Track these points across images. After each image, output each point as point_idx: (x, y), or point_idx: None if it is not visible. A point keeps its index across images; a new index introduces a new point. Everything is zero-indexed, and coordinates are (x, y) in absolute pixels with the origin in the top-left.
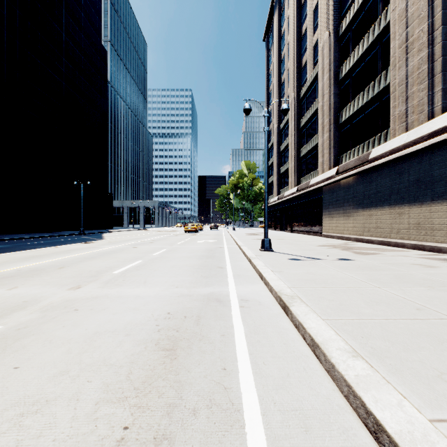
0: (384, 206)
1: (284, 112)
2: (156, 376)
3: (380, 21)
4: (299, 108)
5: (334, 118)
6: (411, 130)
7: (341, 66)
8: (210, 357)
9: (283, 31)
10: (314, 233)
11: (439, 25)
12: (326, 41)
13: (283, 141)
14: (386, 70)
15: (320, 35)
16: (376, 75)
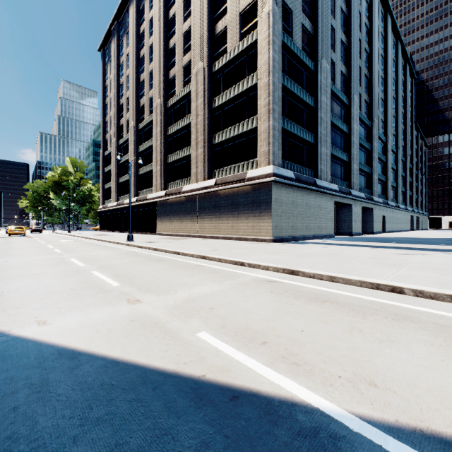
0: (188, 217)
1: (141, 165)
2: (138, 256)
3: (187, 119)
4: (138, 136)
5: (164, 158)
6: (198, 183)
7: (168, 126)
8: (145, 254)
9: (122, 61)
10: (151, 233)
11: (207, 141)
12: (159, 105)
13: (122, 155)
14: (190, 146)
15: (155, 97)
16: (186, 145)
